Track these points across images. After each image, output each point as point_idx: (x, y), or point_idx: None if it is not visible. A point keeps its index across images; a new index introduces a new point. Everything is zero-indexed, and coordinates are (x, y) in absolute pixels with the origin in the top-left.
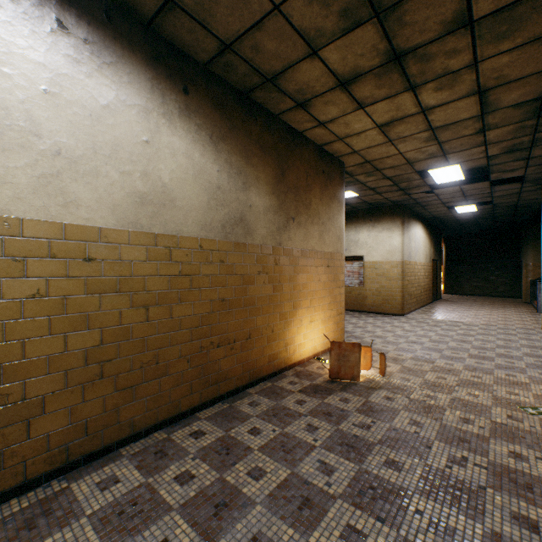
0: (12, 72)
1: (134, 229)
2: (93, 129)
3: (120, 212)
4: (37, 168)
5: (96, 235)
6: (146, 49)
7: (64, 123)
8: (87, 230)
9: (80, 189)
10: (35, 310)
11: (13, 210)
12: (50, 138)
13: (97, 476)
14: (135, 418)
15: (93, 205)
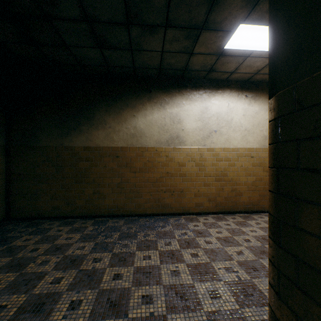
0: (237, 113)
1: (263, 147)
2: (253, 120)
3: (259, 142)
4: (241, 135)
5: (253, 150)
6: (267, 89)
7: (246, 121)
8: (251, 149)
9: (250, 138)
10: (241, 170)
11: (237, 146)
12: (243, 126)
13: (256, 216)
14: (263, 206)
15: (253, 142)
